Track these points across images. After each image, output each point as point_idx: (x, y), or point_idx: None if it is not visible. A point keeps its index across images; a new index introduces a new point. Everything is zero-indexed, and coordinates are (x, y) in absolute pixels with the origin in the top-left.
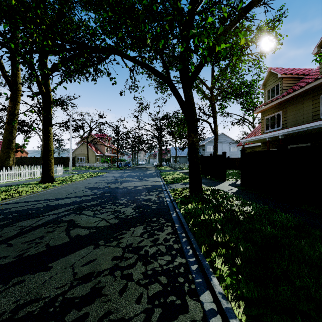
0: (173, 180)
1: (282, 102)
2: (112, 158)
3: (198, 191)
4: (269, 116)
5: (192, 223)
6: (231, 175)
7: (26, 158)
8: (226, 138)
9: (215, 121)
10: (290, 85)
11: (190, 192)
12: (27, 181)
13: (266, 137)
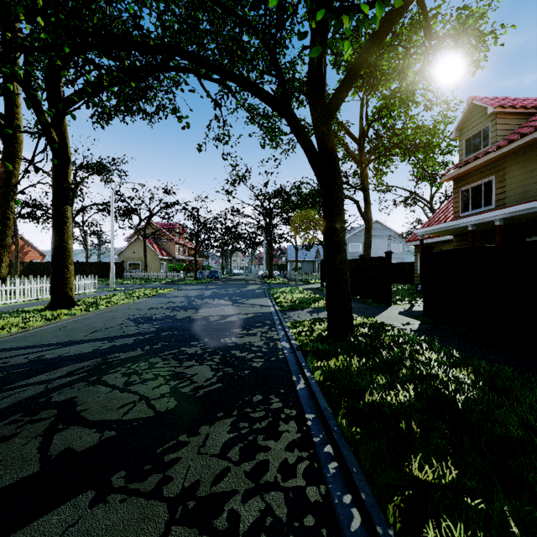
0: (293, 303)
1: (496, 159)
2: (187, 264)
3: (346, 329)
4: (469, 186)
5: (346, 412)
6: (399, 295)
7: (41, 264)
8: (382, 229)
9: (366, 198)
10: (511, 127)
11: (330, 330)
12: (26, 306)
13: (467, 224)
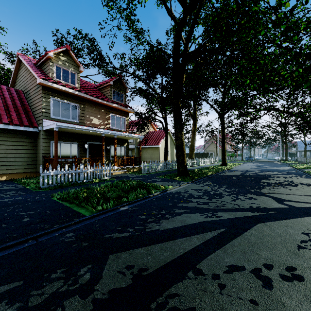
0: (304, 167)
1: None
2: None
3: None
4: None
5: None
6: None
7: None
8: None
9: None
10: None
11: None
12: (214, 165)
13: None
